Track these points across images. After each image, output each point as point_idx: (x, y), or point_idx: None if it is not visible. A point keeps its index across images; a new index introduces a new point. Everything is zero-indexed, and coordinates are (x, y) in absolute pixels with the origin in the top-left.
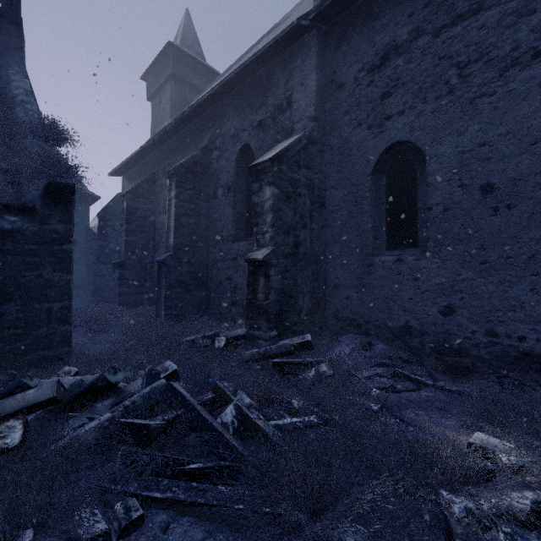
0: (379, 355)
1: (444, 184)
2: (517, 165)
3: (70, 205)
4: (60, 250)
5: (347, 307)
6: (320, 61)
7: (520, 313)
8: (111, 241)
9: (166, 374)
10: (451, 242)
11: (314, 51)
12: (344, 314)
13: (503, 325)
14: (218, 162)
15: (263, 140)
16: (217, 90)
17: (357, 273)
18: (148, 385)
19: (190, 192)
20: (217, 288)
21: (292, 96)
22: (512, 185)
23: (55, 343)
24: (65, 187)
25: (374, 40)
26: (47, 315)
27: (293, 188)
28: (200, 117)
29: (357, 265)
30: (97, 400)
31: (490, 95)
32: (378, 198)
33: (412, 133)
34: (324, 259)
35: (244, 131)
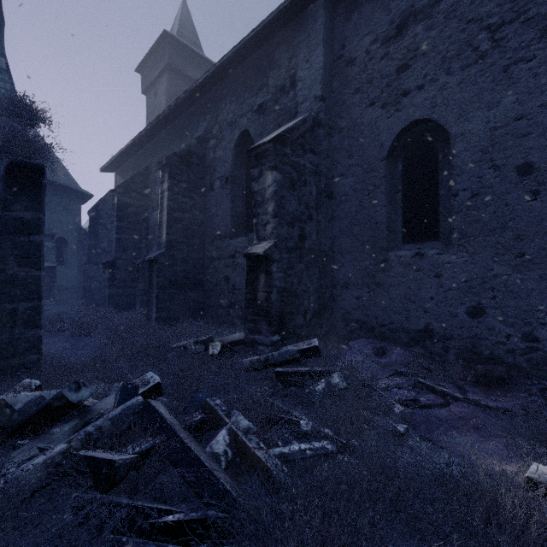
0: (395, 362)
1: (472, 166)
2: None
3: (39, 190)
4: (27, 242)
5: (358, 308)
6: (328, 34)
7: None
8: (102, 240)
9: (146, 388)
10: (481, 232)
11: (321, 22)
12: (354, 316)
13: (545, 327)
14: (215, 152)
15: (263, 125)
16: (214, 72)
17: (370, 270)
18: (121, 404)
19: (184, 184)
20: (214, 289)
21: (296, 75)
22: None
23: (21, 350)
24: (32, 167)
25: (388, 7)
26: (11, 318)
27: (298, 175)
28: (196, 105)
29: (370, 261)
30: (58, 422)
31: (529, 59)
32: (393, 185)
33: (434, 109)
34: (331, 255)
35: (243, 116)
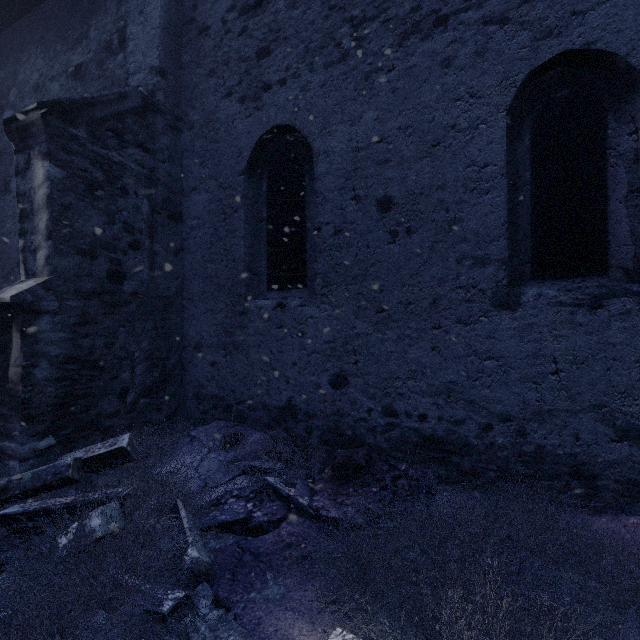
0: (247, 455)
1: (335, 194)
2: (418, 173)
3: None
4: None
5: (213, 378)
6: None
7: (421, 381)
8: None
9: None
10: (344, 279)
11: None
12: (208, 389)
13: (403, 398)
14: None
15: None
16: None
17: (227, 325)
18: None
19: None
20: None
21: (127, 29)
22: (413, 201)
23: None
24: None
25: None
26: None
27: (107, 176)
28: None
29: (227, 313)
30: None
31: (388, 70)
32: (257, 211)
33: (297, 114)
34: (180, 302)
35: (54, 80)
